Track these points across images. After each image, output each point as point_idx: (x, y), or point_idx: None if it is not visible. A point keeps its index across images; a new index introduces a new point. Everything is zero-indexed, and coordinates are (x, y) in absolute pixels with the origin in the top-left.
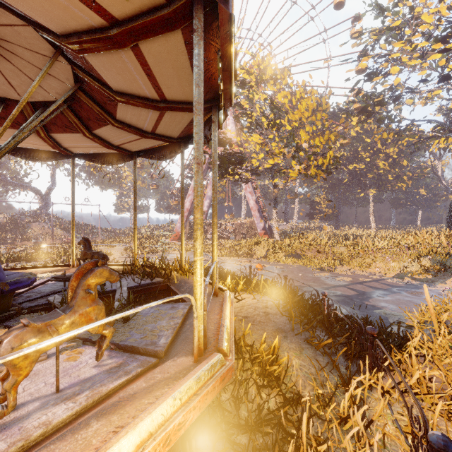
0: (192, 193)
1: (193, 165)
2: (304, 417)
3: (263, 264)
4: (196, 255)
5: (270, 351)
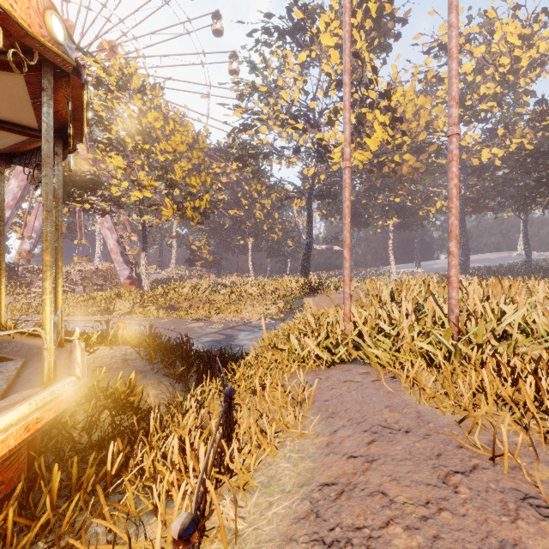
0: None
1: None
2: (152, 415)
3: (127, 321)
4: (46, 294)
5: (126, 386)
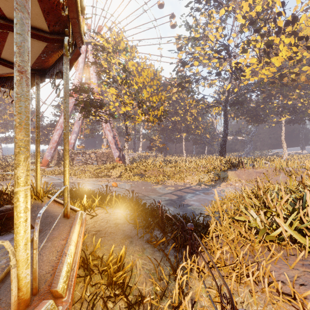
0: (60, 128)
1: (61, 106)
2: None
3: (117, 182)
4: (17, 185)
5: (117, 260)
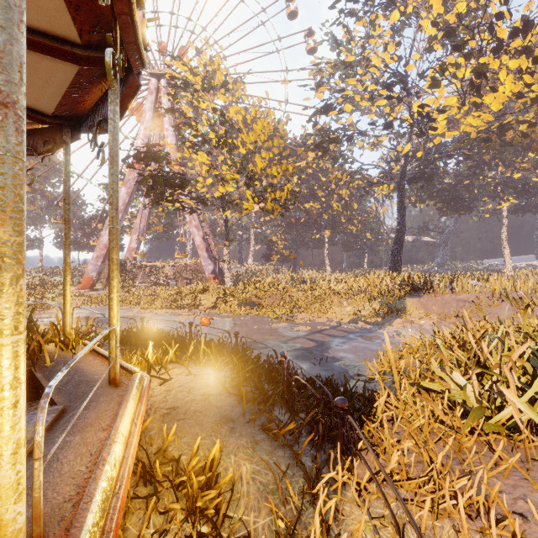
0: None
1: None
2: None
3: (211, 317)
4: None
5: (206, 467)
